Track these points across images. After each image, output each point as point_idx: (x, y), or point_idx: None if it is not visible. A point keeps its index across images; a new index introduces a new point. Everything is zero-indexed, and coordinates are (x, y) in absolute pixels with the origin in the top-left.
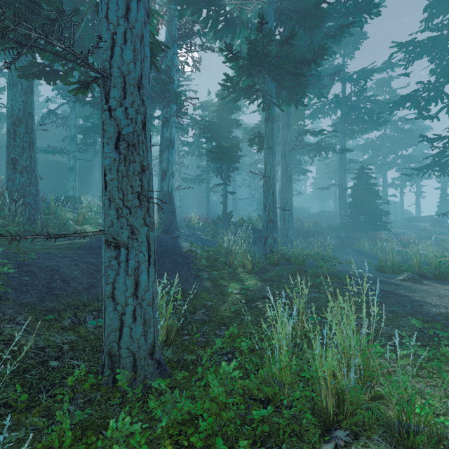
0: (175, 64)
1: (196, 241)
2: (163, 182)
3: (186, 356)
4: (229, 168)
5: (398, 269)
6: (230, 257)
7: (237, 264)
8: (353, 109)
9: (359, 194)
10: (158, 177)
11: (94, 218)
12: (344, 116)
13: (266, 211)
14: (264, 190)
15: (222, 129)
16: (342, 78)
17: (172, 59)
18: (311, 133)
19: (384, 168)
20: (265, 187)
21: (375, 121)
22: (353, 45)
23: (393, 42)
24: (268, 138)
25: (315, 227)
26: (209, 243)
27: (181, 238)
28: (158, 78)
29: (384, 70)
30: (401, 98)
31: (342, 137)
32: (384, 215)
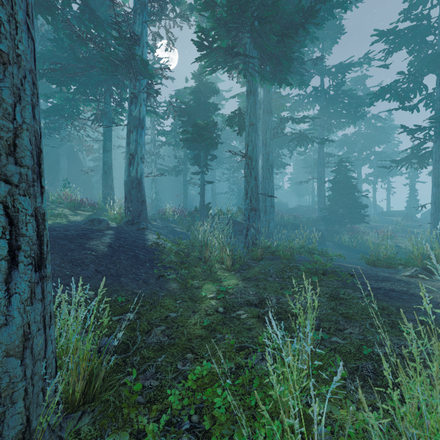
0: (145, 34)
1: (168, 234)
2: (130, 166)
3: (112, 434)
4: (207, 155)
5: (396, 262)
6: (205, 251)
7: (213, 259)
8: (332, 102)
9: (338, 187)
10: (125, 161)
11: (47, 207)
12: (323, 108)
13: (247, 198)
14: (246, 174)
15: (199, 113)
16: (321, 71)
17: (142, 28)
18: (292, 121)
19: (358, 163)
20: (247, 170)
21: (353, 115)
22: (331, 38)
23: (374, 30)
24: (250, 114)
25: (294, 221)
26: (184, 236)
27: (149, 230)
28: (120, 38)
29: (361, 65)
30: (382, 89)
31: (320, 130)
32: (363, 208)
